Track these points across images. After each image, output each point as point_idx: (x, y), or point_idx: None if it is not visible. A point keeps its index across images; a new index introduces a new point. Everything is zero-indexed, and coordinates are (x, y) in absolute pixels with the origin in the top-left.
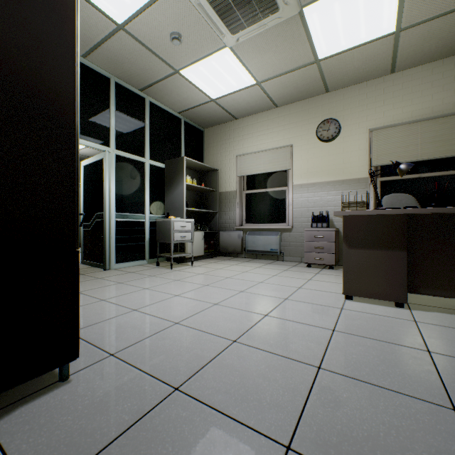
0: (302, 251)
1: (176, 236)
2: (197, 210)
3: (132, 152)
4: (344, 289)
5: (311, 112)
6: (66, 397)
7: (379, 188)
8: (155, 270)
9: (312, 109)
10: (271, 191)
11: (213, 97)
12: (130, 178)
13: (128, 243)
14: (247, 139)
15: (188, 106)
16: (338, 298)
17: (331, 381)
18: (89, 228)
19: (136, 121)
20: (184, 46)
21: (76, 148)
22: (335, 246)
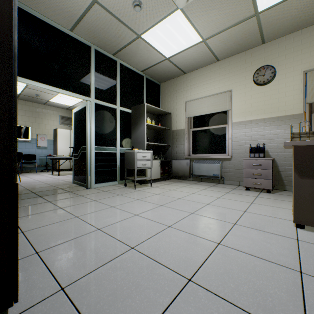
0: (240, 176)
1: (139, 164)
2: (155, 143)
3: (107, 101)
4: (295, 218)
5: (248, 62)
6: None
7: (313, 122)
8: (123, 190)
9: (249, 59)
10: (213, 128)
11: (167, 55)
12: (105, 121)
13: (104, 169)
14: (194, 88)
15: (148, 65)
16: (287, 225)
17: None
18: (77, 157)
19: (110, 78)
20: (144, 12)
21: (13, 70)
22: (272, 173)
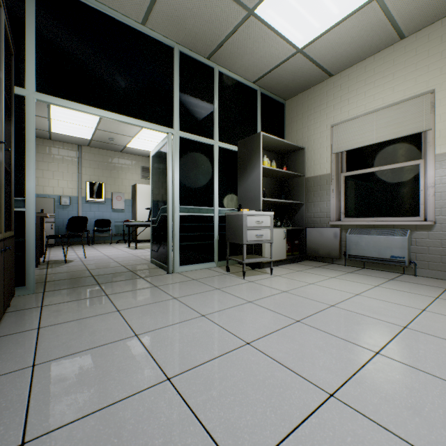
0: None
1: (250, 234)
2: (277, 200)
3: (199, 133)
4: None
5: None
6: None
7: None
8: (223, 278)
9: None
10: (390, 169)
11: (300, 44)
12: (196, 165)
13: (194, 242)
14: (348, 100)
15: (266, 69)
16: None
17: None
18: (156, 224)
19: (204, 97)
20: None
21: None
22: None
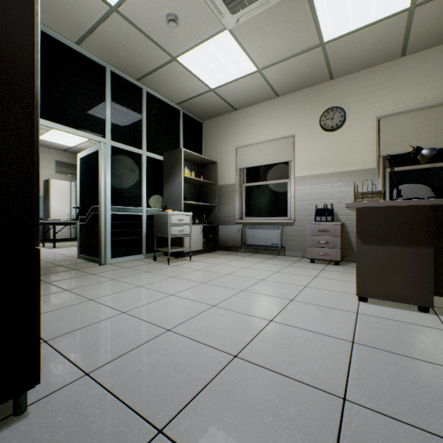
0: (304, 245)
1: (174, 230)
2: (196, 203)
3: (129, 143)
4: (357, 290)
5: (314, 101)
6: (15, 442)
7: (387, 179)
8: (151, 265)
9: (315, 98)
10: (272, 184)
11: (212, 86)
12: (127, 171)
13: (124, 237)
14: (247, 130)
15: (187, 96)
16: (350, 299)
17: (364, 422)
18: (85, 222)
19: (133, 112)
20: (181, 29)
21: (35, 119)
22: (340, 240)
